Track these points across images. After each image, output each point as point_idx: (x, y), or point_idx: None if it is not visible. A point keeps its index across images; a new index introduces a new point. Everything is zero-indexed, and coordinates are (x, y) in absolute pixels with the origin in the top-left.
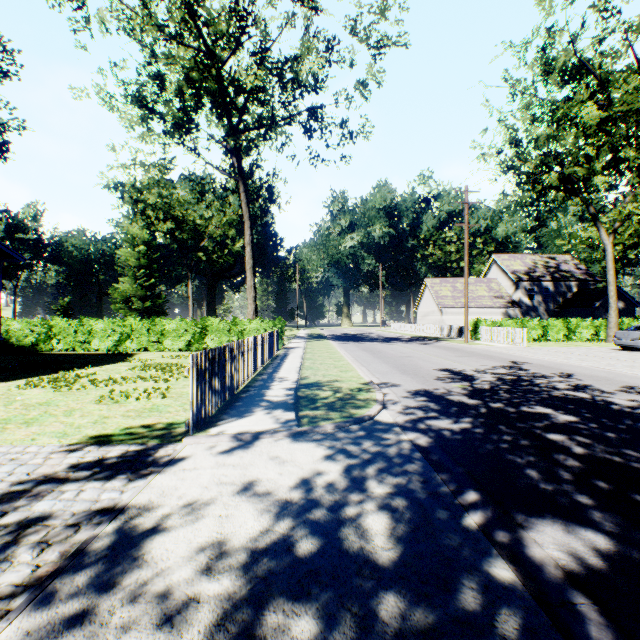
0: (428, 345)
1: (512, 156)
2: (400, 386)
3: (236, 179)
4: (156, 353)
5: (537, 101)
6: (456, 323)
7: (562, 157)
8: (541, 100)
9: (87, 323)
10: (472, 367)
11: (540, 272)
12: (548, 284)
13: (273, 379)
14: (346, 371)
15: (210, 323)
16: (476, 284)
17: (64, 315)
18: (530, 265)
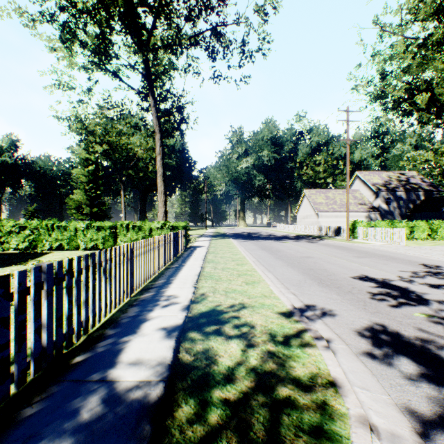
0: (316, 243)
1: (383, 84)
2: (336, 316)
3: (147, 95)
4: (68, 252)
5: (403, 39)
6: (329, 224)
7: (429, 82)
8: (407, 38)
9: (6, 224)
10: (391, 273)
11: (394, 184)
12: (401, 193)
13: (156, 301)
14: (253, 283)
15: (120, 224)
16: (344, 194)
17: (31, 218)
18: (386, 179)
